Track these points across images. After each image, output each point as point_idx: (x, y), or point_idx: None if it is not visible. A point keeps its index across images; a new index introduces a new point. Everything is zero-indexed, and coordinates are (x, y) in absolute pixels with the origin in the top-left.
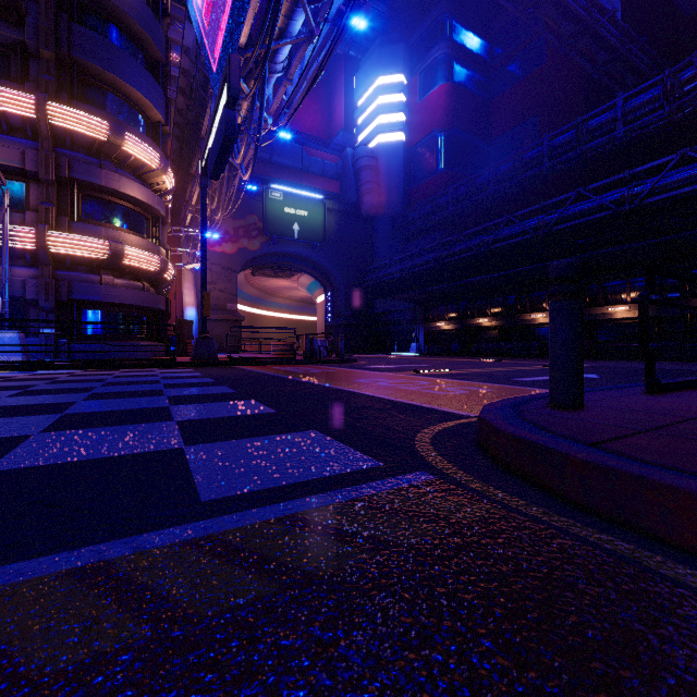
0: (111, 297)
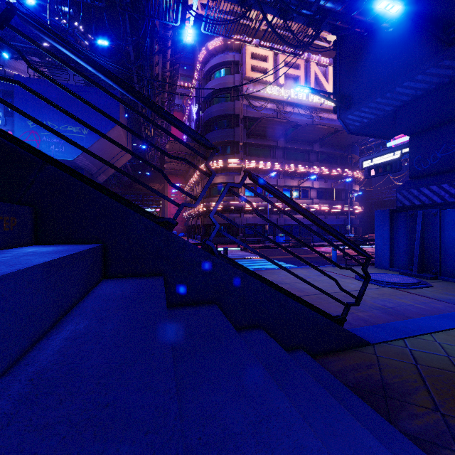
0: (357, 223)
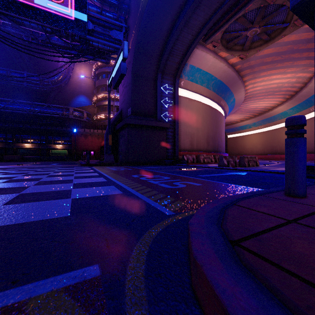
0: None
